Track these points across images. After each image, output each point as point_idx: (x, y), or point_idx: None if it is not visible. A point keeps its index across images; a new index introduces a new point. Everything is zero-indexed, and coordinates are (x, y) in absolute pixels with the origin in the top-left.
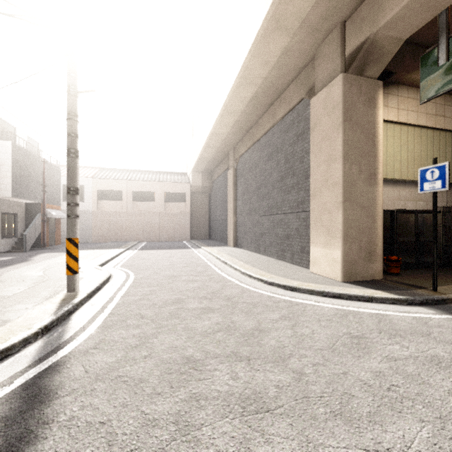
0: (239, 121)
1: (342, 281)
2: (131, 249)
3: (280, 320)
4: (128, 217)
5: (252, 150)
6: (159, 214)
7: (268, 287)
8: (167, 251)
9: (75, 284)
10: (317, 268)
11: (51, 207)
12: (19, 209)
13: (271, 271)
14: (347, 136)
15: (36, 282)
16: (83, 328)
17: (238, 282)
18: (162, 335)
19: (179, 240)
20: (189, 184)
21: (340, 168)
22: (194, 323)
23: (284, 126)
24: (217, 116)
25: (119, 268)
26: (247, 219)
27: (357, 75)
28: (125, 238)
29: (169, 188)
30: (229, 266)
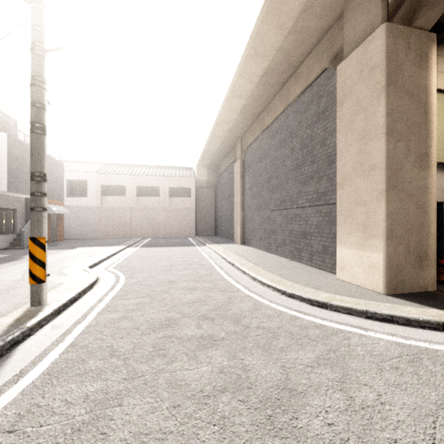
0: (248, 106)
1: (385, 293)
2: (132, 246)
3: (318, 367)
4: (132, 213)
5: (262, 138)
6: (164, 209)
7: (288, 301)
8: (169, 249)
9: (40, 296)
10: (347, 274)
11: (52, 202)
12: (18, 204)
13: (288, 276)
14: (392, 105)
15: (5, 289)
16: (18, 376)
17: (248, 291)
18: (132, 397)
19: (184, 236)
20: (194, 179)
21: (382, 146)
22: (186, 370)
23: (301, 105)
24: (223, 100)
25: (110, 270)
26: (256, 214)
27: (404, 25)
28: (129, 234)
29: (173, 183)
30: (236, 268)
